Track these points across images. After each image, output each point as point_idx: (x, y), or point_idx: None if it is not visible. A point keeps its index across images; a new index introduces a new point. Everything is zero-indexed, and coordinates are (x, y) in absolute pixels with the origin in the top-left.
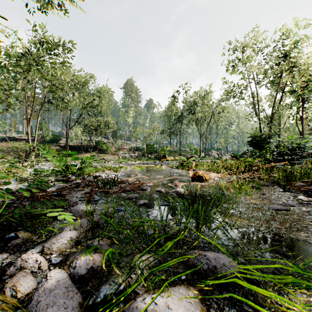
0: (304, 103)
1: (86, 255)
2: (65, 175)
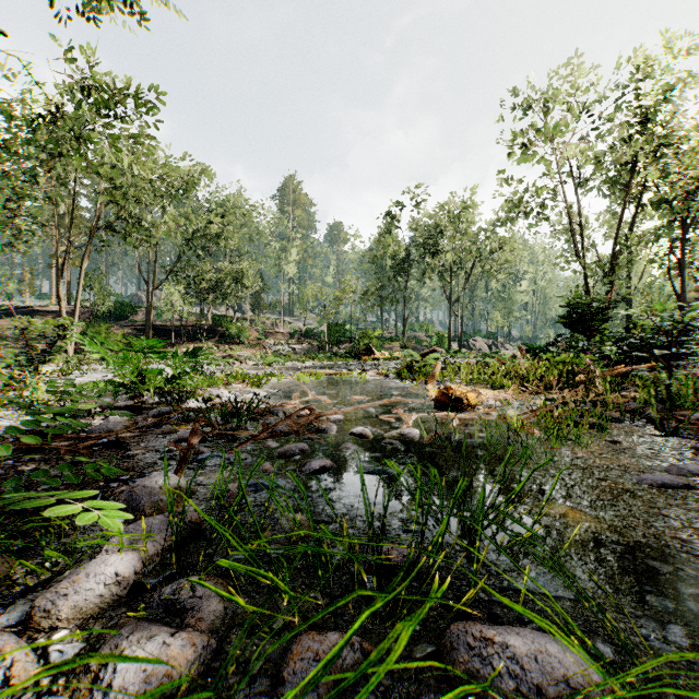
0: (687, 230)
1: (150, 639)
2: (136, 394)
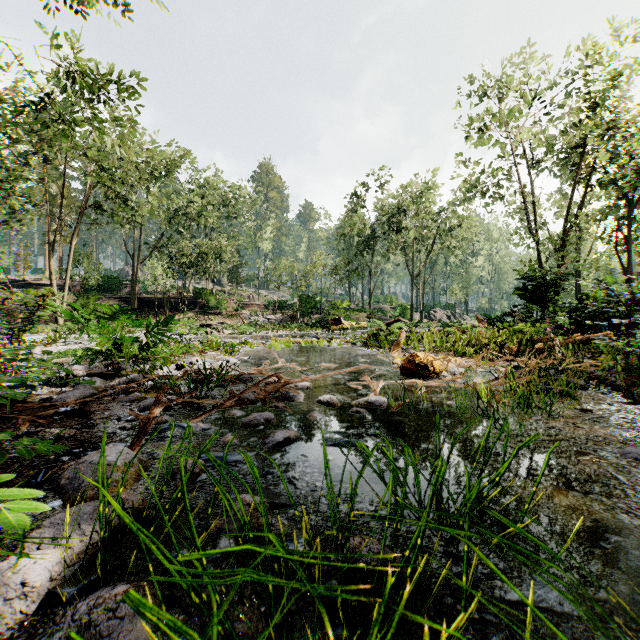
0: (633, 208)
1: None
2: (112, 361)
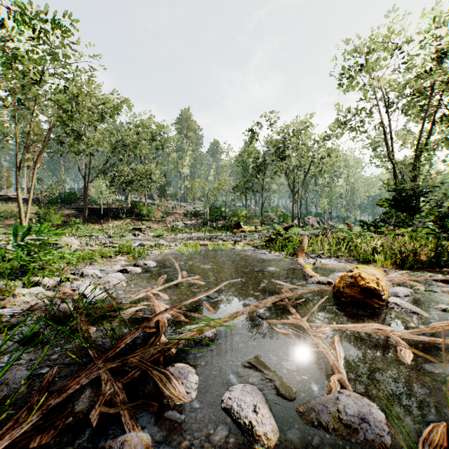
0: None
1: None
2: None
